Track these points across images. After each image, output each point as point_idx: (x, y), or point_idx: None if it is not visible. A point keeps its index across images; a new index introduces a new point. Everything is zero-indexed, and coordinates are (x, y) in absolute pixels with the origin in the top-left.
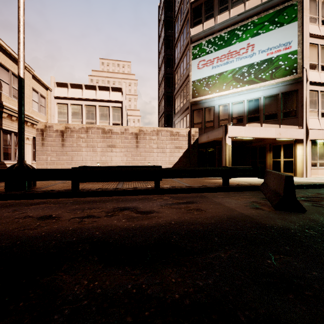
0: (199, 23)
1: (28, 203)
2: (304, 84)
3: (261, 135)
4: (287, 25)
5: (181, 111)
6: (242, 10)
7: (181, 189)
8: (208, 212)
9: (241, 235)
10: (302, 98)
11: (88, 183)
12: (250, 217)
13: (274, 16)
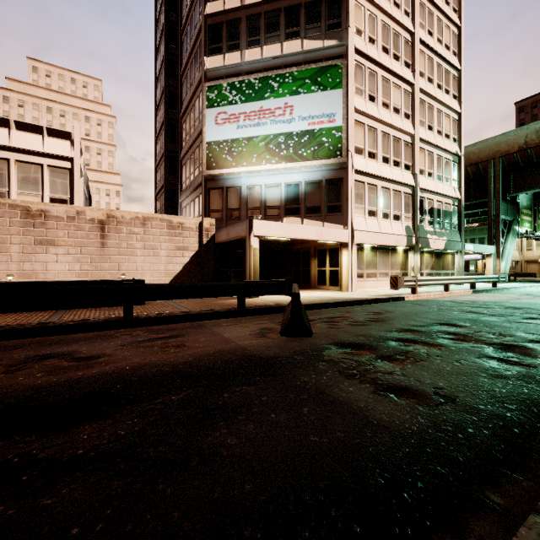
0: (219, 52)
1: None
2: (349, 172)
3: (298, 236)
4: (331, 91)
5: (191, 188)
6: (279, 52)
7: (171, 317)
8: (191, 348)
9: (215, 371)
10: (347, 190)
11: None
12: (244, 348)
13: (317, 74)
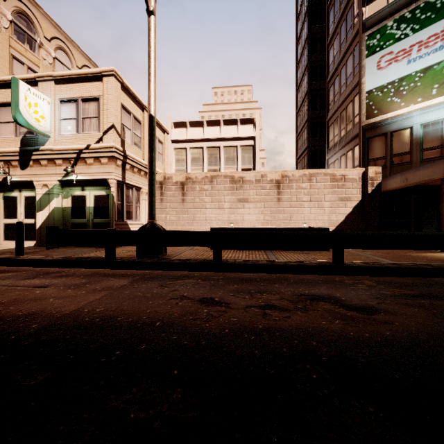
0: None
1: (169, 276)
2: None
3: None
4: None
5: (342, 143)
6: None
7: (384, 268)
8: None
9: None
10: None
11: (223, 251)
12: None
13: None
